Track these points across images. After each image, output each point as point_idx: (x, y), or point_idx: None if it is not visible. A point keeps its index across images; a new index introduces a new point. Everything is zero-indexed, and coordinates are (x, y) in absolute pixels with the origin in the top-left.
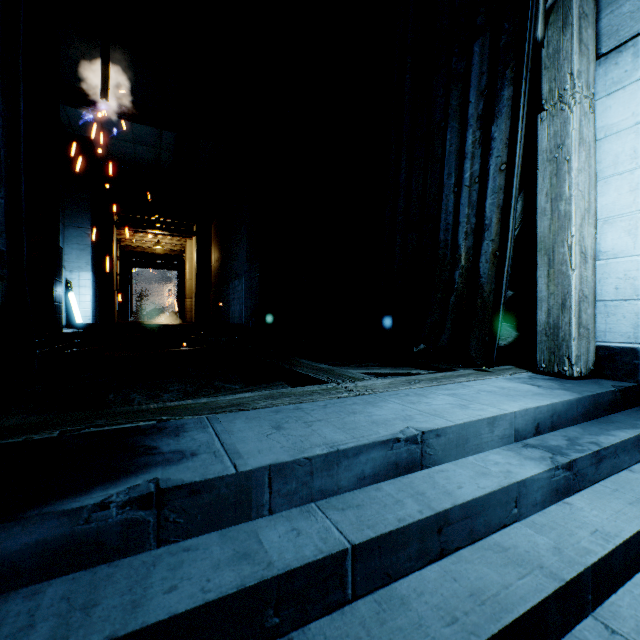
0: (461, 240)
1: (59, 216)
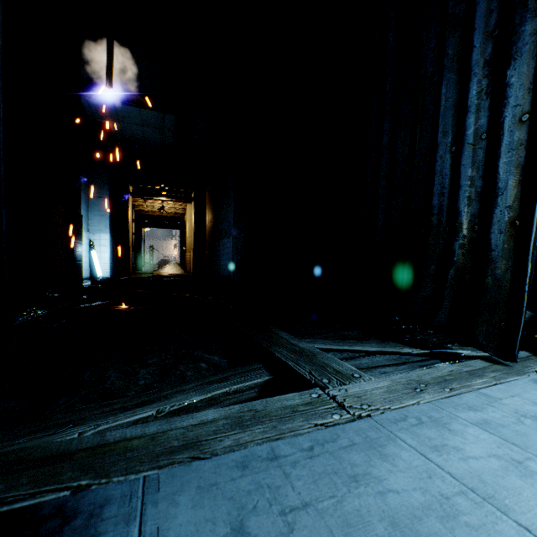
0: (462, 206)
1: (80, 189)
